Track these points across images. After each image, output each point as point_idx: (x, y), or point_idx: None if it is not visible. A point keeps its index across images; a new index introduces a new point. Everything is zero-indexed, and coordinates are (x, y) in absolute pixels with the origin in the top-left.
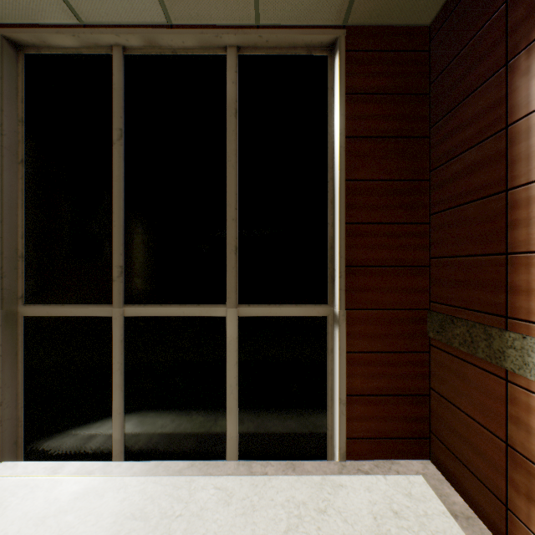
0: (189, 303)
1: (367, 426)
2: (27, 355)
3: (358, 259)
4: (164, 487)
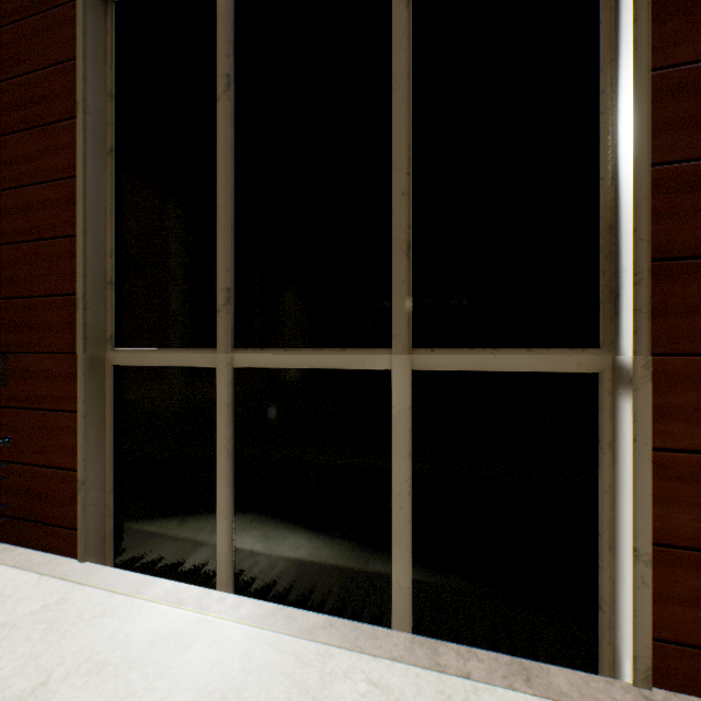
0: (328, 347)
1: None
2: (116, 420)
3: (683, 242)
4: (280, 656)
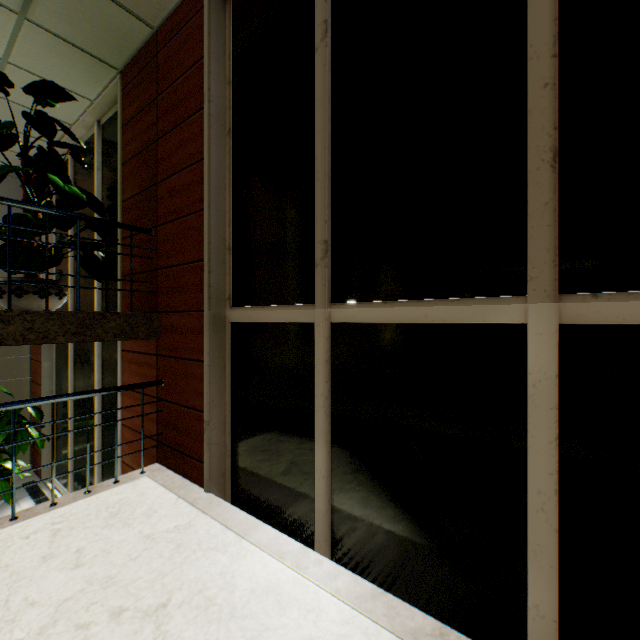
0: (435, 298)
1: None
2: (233, 370)
3: None
4: None
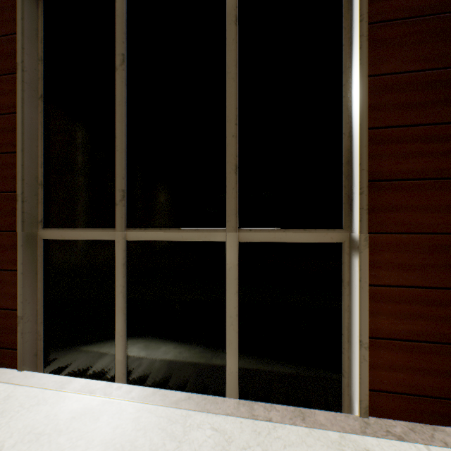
0: (187, 228)
1: (397, 378)
2: (45, 275)
3: (384, 171)
4: (158, 419)
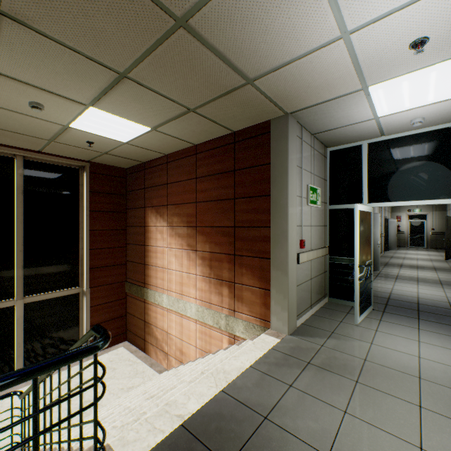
0: None
1: None
2: None
3: (96, 264)
4: None
